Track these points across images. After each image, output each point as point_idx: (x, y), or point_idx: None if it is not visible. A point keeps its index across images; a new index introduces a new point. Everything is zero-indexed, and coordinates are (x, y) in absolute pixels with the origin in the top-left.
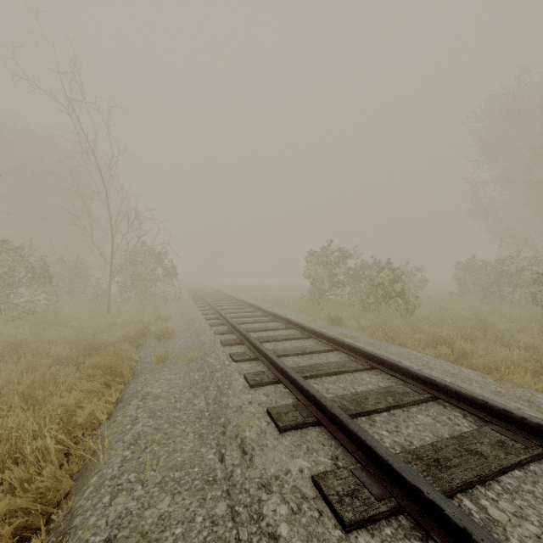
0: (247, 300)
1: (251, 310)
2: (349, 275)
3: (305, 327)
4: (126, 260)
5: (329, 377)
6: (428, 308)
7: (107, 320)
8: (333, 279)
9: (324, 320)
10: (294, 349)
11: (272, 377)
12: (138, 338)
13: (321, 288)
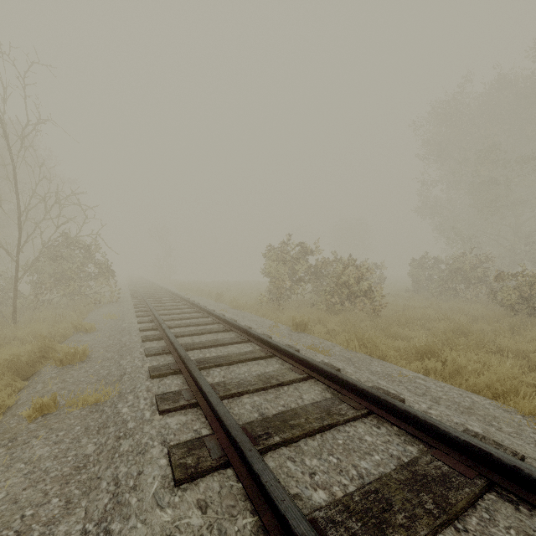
0: (198, 301)
1: (201, 316)
2: (312, 272)
3: (268, 341)
4: (39, 254)
5: (311, 441)
6: (392, 307)
7: (4, 333)
8: (294, 277)
9: (287, 324)
10: (254, 379)
11: (217, 455)
12: (35, 363)
13: (281, 287)
